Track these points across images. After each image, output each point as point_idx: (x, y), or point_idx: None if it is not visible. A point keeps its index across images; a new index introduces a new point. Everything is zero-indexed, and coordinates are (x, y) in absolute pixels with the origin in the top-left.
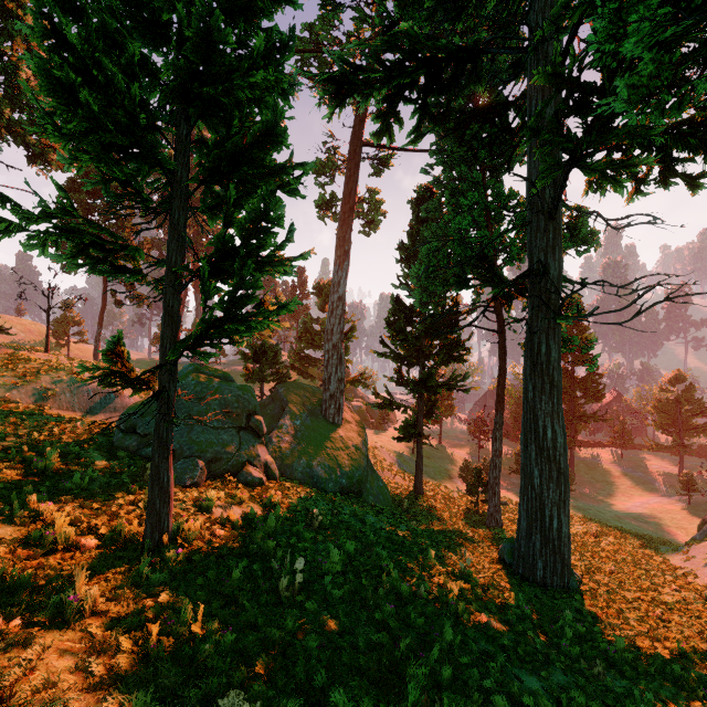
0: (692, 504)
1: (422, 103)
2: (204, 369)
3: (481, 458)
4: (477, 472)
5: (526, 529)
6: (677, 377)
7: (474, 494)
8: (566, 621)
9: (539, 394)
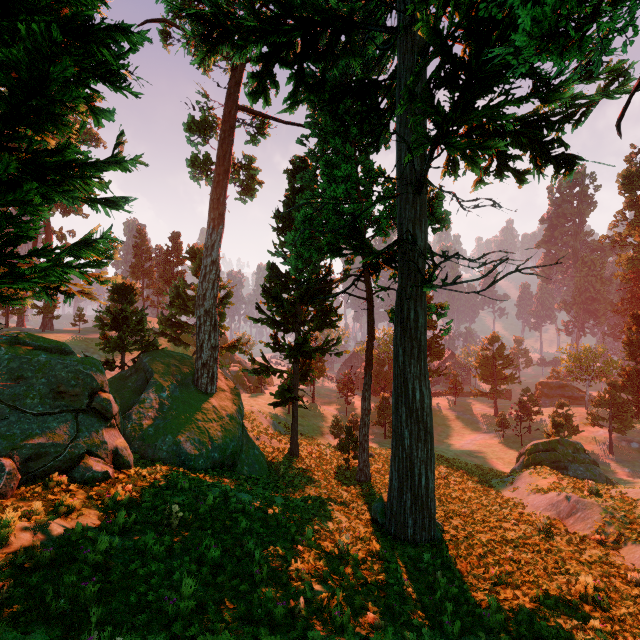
0: (505, 437)
1: (298, 68)
2: (27, 339)
3: (348, 413)
4: (348, 430)
5: (398, 489)
6: (493, 338)
7: (346, 451)
8: (440, 585)
9: (409, 358)
